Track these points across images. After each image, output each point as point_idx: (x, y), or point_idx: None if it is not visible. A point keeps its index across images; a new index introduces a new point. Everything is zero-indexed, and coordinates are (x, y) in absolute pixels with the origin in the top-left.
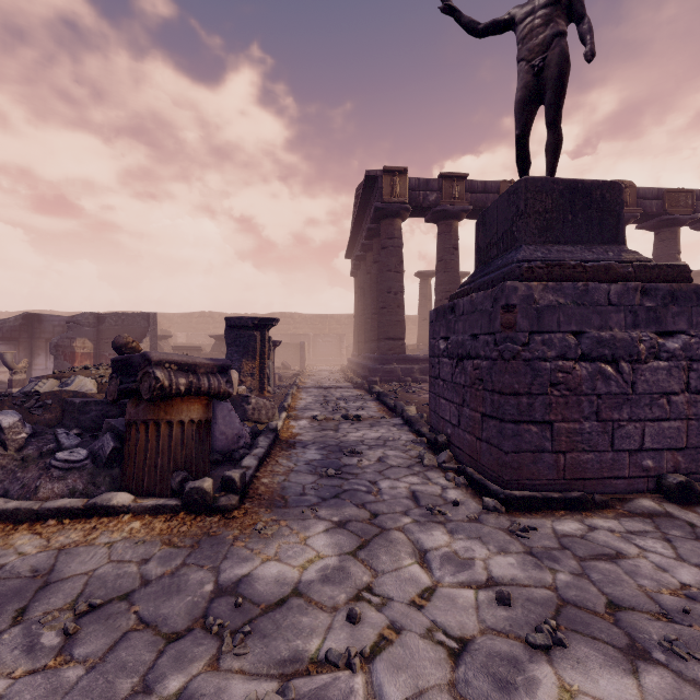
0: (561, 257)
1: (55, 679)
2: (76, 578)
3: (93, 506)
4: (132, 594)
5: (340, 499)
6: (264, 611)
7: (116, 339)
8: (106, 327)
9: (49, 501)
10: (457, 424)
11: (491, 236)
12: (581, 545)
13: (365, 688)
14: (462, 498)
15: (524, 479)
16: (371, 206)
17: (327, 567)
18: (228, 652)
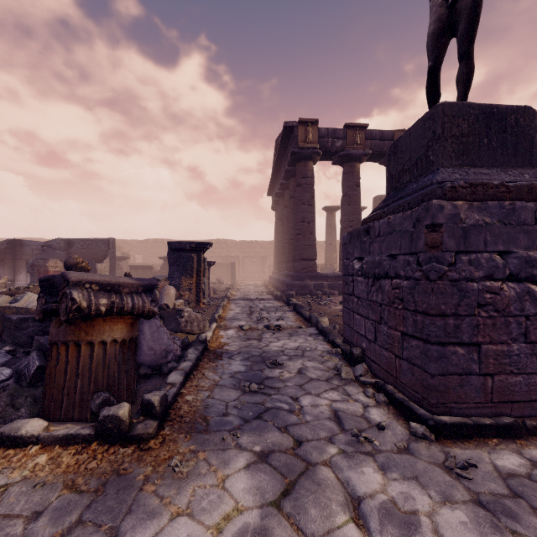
0: (479, 179)
1: None
2: None
3: None
4: None
5: (262, 420)
6: None
7: (67, 260)
8: (74, 250)
9: None
10: (373, 340)
11: (404, 163)
12: (533, 490)
13: None
14: (385, 419)
15: (450, 402)
16: (288, 151)
17: (246, 528)
18: None
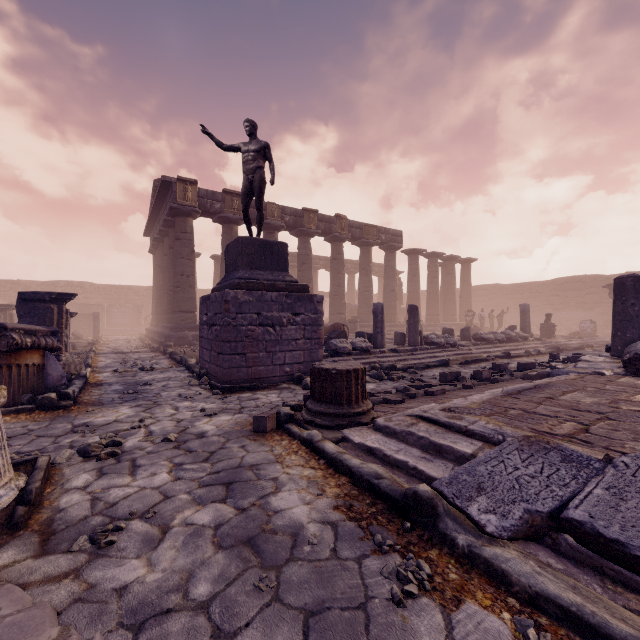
0: (257, 277)
1: (10, 448)
2: None
3: None
4: (27, 433)
5: (137, 400)
6: (101, 426)
7: None
8: None
9: None
10: (210, 361)
11: (231, 260)
12: (246, 398)
13: (145, 430)
14: (204, 393)
15: (233, 380)
16: (167, 202)
17: (130, 415)
18: (88, 434)
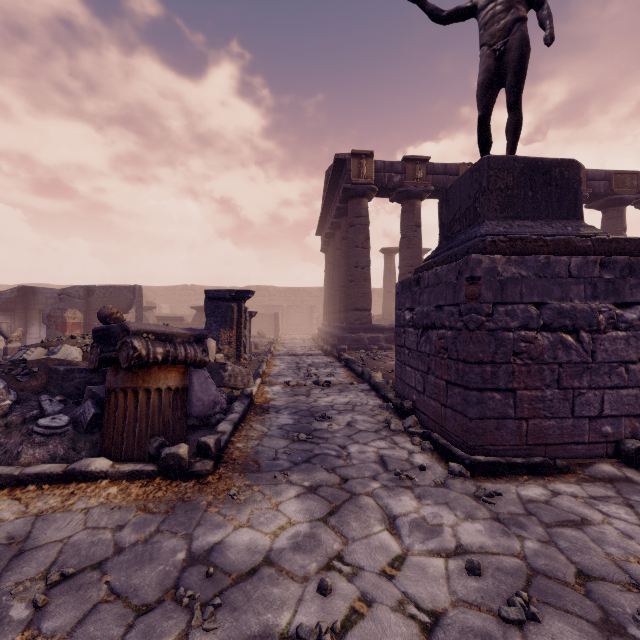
0: (522, 232)
1: None
2: (50, 545)
3: (72, 472)
4: (105, 562)
5: (311, 463)
6: (235, 582)
7: (101, 310)
8: (95, 299)
9: (30, 467)
10: (422, 391)
11: (454, 213)
12: (546, 511)
13: None
14: (428, 462)
15: (488, 445)
16: (340, 187)
17: (298, 534)
18: (197, 626)
